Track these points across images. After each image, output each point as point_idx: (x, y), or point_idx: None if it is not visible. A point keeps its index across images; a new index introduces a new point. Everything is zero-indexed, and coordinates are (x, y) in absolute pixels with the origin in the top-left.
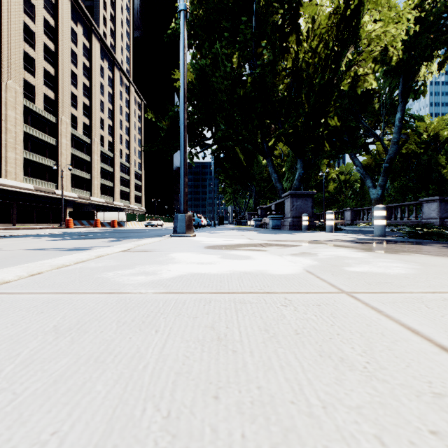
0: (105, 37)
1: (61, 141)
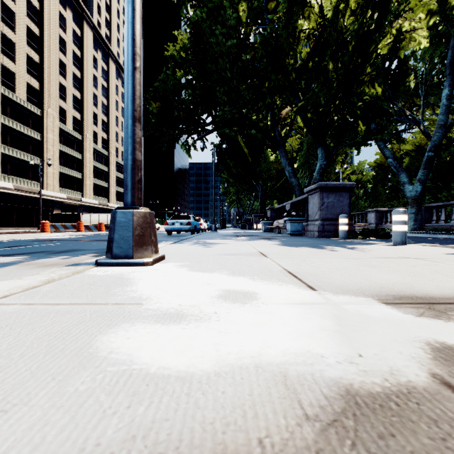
0: (99, 27)
1: (47, 136)
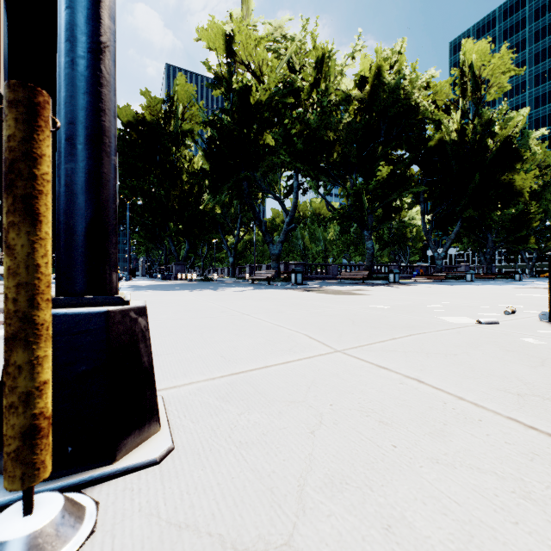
0: None
1: None
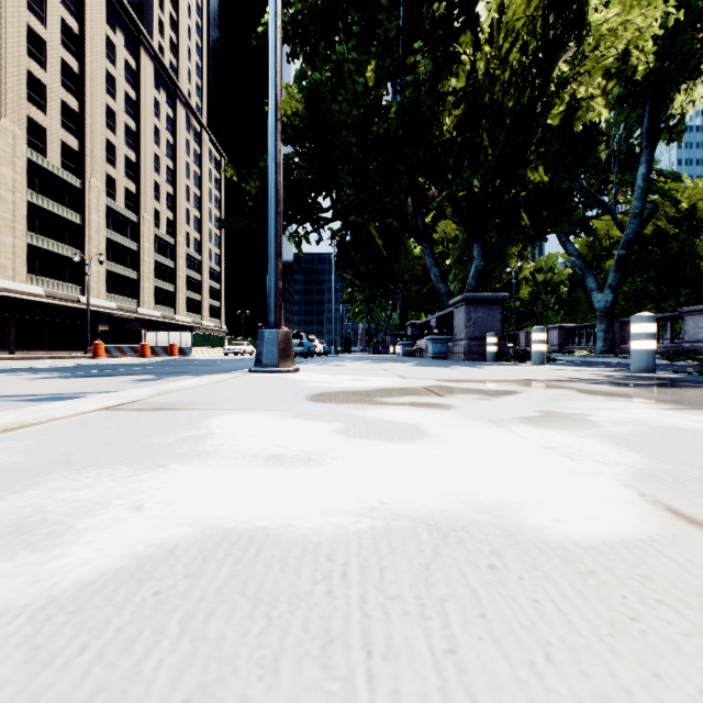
0: (162, 53)
1: (90, 218)
